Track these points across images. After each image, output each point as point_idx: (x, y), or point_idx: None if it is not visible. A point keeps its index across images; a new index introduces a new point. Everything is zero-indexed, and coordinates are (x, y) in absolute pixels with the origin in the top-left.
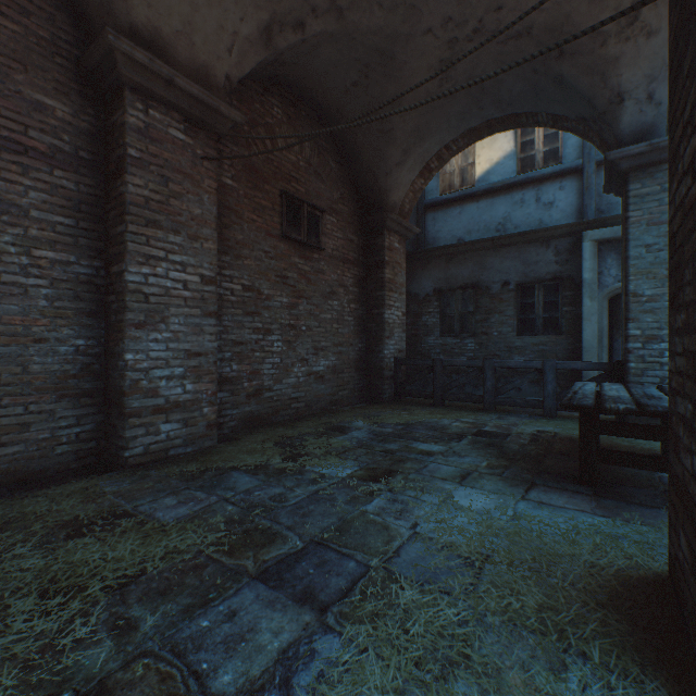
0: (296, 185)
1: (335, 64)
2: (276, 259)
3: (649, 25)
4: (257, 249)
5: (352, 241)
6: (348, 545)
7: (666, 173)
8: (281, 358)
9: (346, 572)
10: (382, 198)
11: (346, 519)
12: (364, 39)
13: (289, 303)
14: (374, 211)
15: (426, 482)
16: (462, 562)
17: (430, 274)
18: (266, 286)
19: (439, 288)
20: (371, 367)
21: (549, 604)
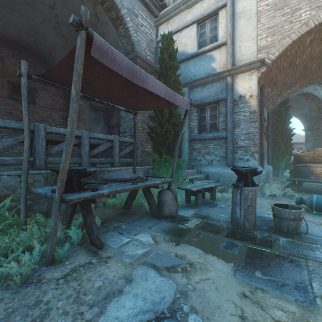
0: (19, 79)
1: (21, 35)
2: (6, 106)
3: (104, 21)
4: None
5: (59, 102)
6: None
7: None
8: None
9: None
10: None
11: None
12: (21, 26)
13: None
14: None
15: None
16: None
17: (114, 117)
18: None
19: (117, 122)
20: None
21: None
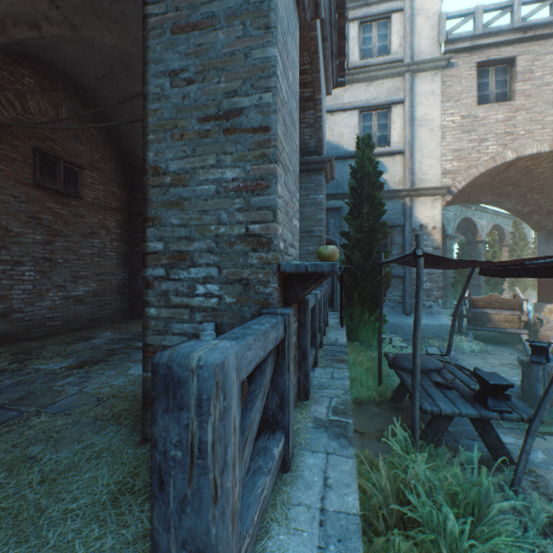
0: (52, 144)
1: (83, 58)
2: (29, 203)
3: None
4: (5, 194)
5: (116, 193)
6: (21, 404)
7: (301, 178)
8: (34, 285)
9: (5, 417)
10: (141, 163)
11: (33, 391)
12: (104, 49)
13: (44, 240)
14: (136, 172)
15: (119, 364)
16: (97, 400)
17: None
18: (17, 225)
19: None
20: (134, 291)
21: (127, 408)
